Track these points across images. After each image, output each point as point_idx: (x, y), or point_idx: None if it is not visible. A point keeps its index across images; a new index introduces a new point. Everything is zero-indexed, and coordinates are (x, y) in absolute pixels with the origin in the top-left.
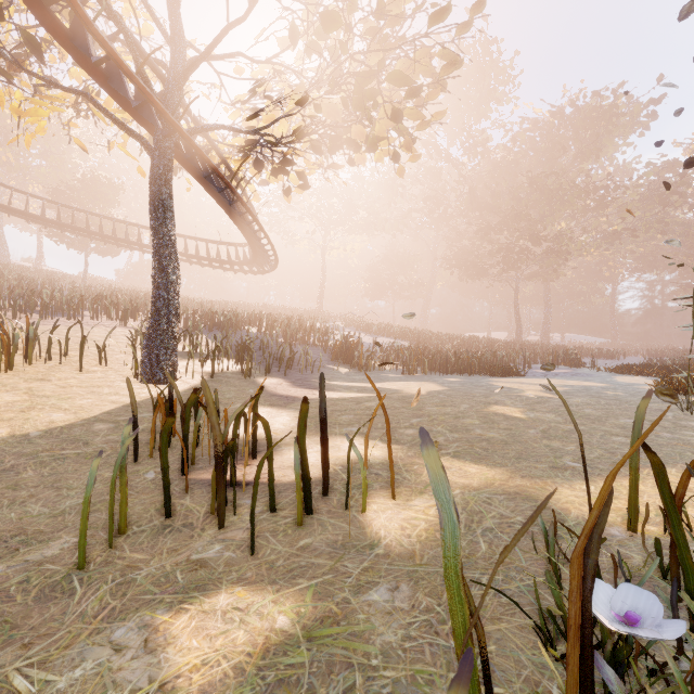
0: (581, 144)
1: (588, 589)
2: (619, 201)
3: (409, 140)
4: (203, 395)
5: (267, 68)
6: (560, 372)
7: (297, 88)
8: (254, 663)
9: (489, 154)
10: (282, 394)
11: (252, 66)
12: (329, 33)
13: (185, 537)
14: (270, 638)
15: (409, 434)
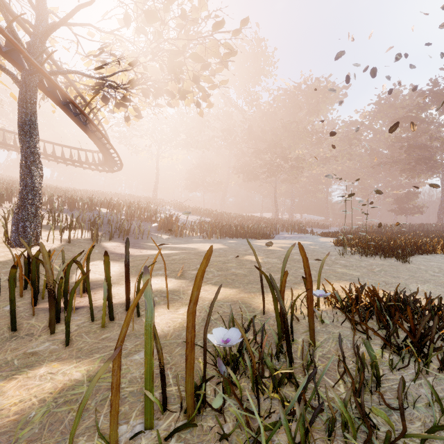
0: (310, 106)
1: (206, 329)
2: (329, 140)
3: (205, 95)
4: (52, 253)
5: (112, 36)
6: (293, 236)
7: (130, 54)
8: (53, 396)
9: (260, 106)
10: (118, 252)
11: (100, 33)
12: (149, 23)
13: (26, 341)
14: (67, 384)
15: (193, 273)
